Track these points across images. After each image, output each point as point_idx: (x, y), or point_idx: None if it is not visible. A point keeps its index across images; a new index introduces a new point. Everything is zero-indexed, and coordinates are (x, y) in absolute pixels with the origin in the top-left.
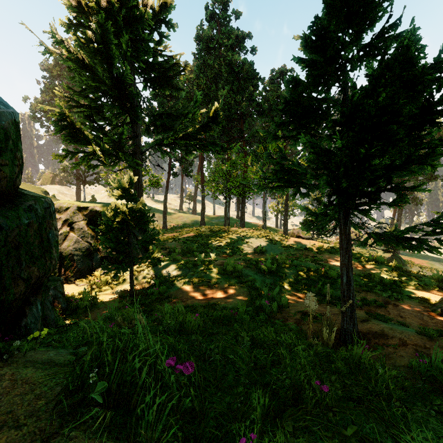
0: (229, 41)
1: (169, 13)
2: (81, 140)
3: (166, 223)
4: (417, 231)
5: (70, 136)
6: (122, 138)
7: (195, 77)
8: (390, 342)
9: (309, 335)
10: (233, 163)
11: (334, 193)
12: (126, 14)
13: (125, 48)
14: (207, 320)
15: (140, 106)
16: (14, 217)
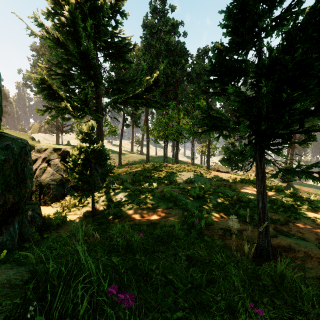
0: (167, 28)
1: (123, 5)
2: (57, 99)
3: (121, 161)
4: (319, 166)
5: (49, 95)
6: (87, 97)
7: (142, 54)
8: (297, 255)
9: (232, 250)
10: (170, 116)
11: (254, 134)
12: (90, 5)
13: (90, 30)
14: (149, 239)
15: (100, 73)
16: None
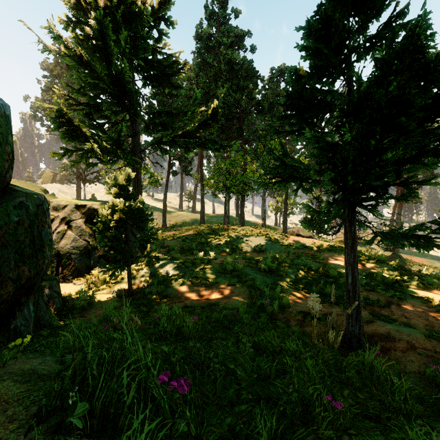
0: (228, 40)
1: (169, 10)
2: (79, 138)
3: (166, 221)
4: (426, 229)
5: (69, 133)
6: (120, 135)
7: (194, 76)
8: (397, 345)
9: (313, 338)
10: (233, 161)
11: (340, 189)
12: (125, 11)
13: (124, 44)
14: (206, 323)
15: (139, 103)
16: (3, 213)
